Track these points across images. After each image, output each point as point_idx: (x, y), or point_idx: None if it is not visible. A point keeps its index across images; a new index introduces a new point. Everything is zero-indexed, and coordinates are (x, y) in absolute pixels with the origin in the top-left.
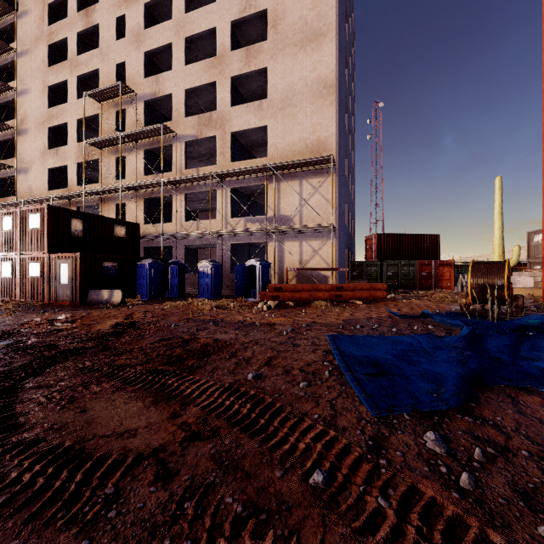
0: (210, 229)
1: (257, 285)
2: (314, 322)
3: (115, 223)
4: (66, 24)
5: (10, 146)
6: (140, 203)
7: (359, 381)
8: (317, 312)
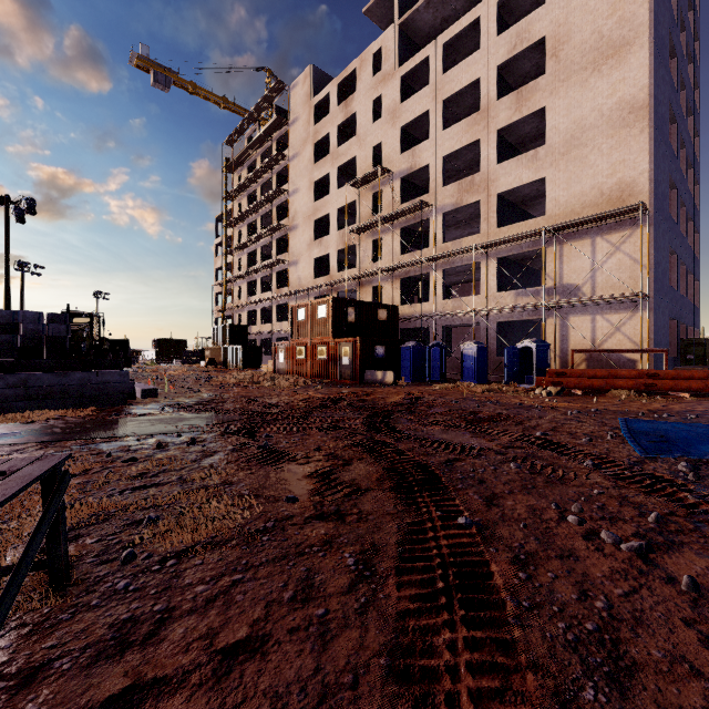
0: (473, 307)
1: (533, 369)
2: (606, 409)
3: (378, 307)
4: (328, 120)
5: (282, 242)
6: (396, 284)
7: (639, 443)
8: (613, 401)
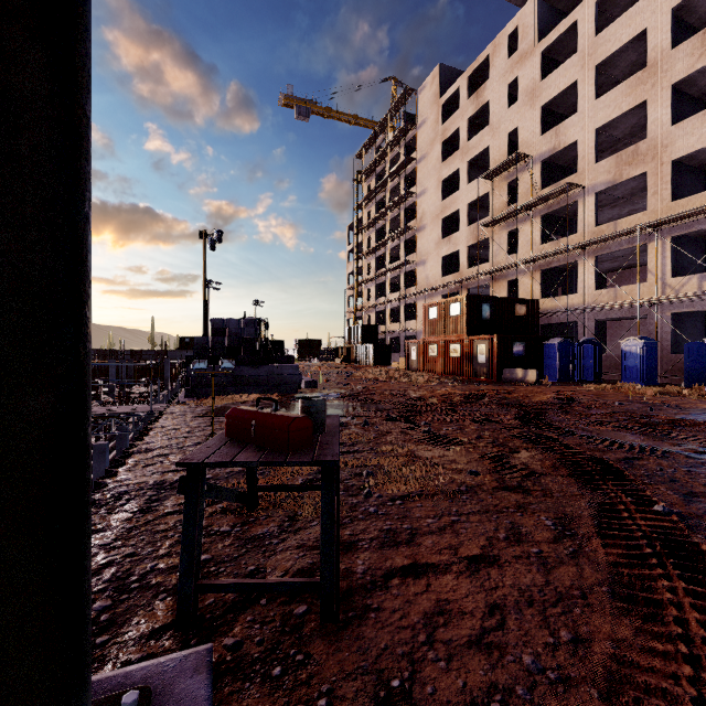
0: (638, 297)
1: None
2: None
3: (515, 302)
4: (458, 115)
5: (409, 243)
6: (535, 276)
7: None
8: None
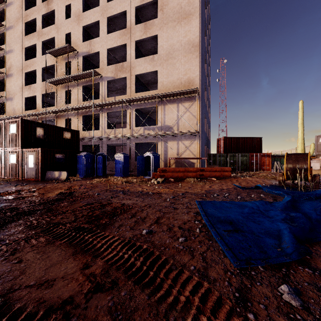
0: (122, 133)
1: (151, 168)
2: (186, 192)
3: (64, 130)
4: (35, 10)
5: (2, 84)
6: (80, 118)
7: (221, 236)
8: (188, 185)
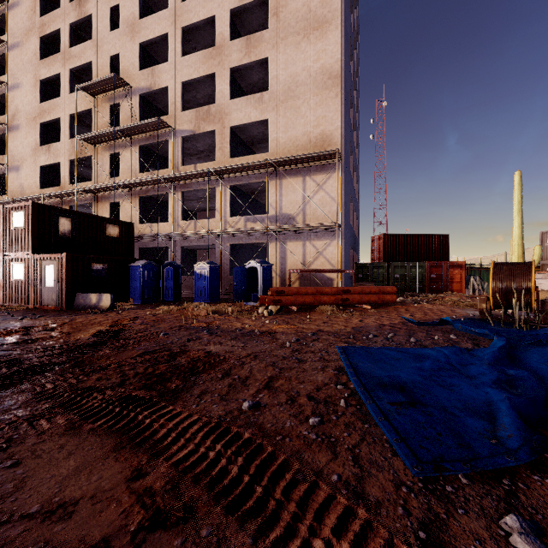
0: (208, 228)
1: (258, 288)
2: (320, 330)
3: (107, 222)
4: (59, 15)
5: (1, 143)
6: (135, 202)
7: (385, 415)
8: (323, 318)
